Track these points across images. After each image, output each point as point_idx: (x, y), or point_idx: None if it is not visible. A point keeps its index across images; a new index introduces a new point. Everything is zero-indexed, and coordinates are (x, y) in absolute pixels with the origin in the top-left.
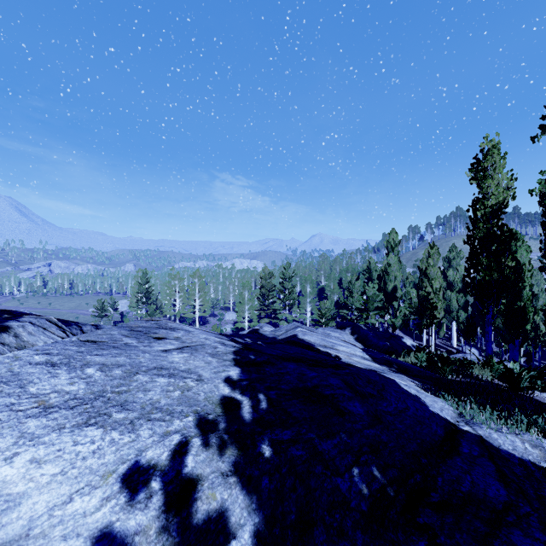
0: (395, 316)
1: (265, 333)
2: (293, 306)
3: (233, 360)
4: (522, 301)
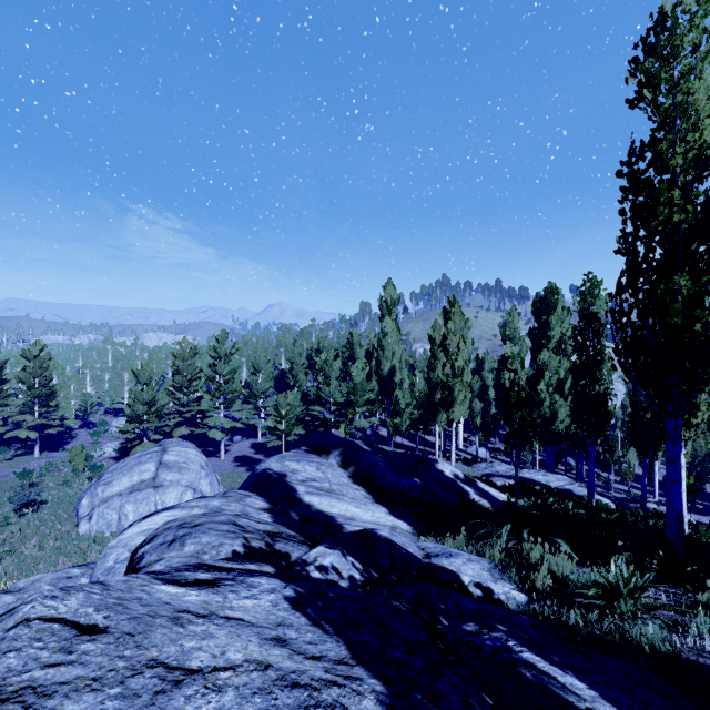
0: (392, 411)
1: None
2: (234, 404)
3: None
4: (602, 383)
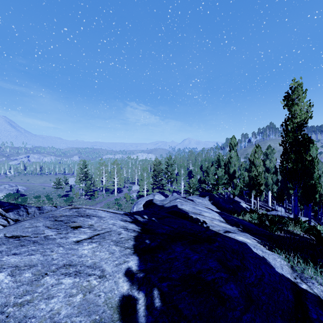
0: (234, 188)
1: (157, 202)
2: (173, 182)
3: (132, 247)
4: (313, 180)
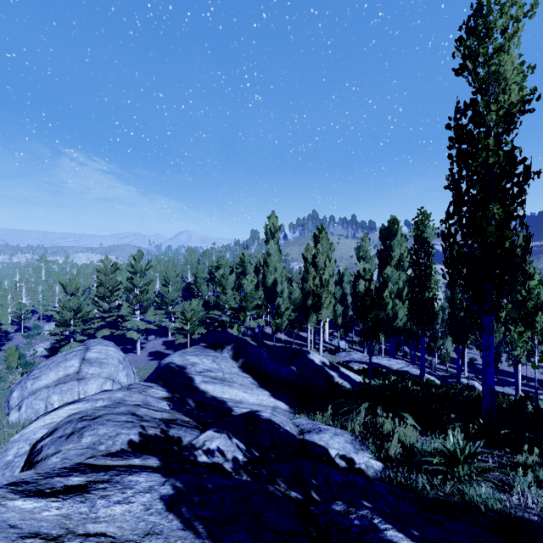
0: (274, 314)
1: None
2: (148, 310)
3: None
4: (430, 291)
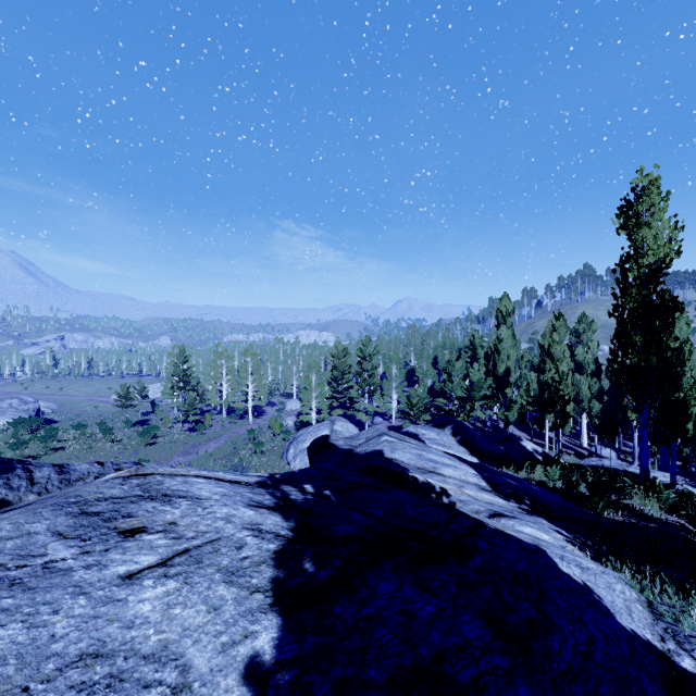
0: (508, 406)
1: (338, 442)
2: (375, 393)
3: (270, 587)
4: (681, 391)
